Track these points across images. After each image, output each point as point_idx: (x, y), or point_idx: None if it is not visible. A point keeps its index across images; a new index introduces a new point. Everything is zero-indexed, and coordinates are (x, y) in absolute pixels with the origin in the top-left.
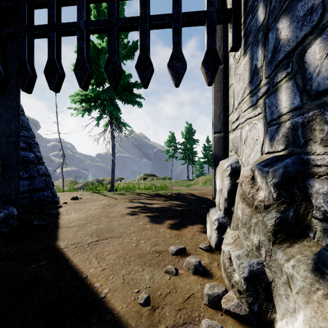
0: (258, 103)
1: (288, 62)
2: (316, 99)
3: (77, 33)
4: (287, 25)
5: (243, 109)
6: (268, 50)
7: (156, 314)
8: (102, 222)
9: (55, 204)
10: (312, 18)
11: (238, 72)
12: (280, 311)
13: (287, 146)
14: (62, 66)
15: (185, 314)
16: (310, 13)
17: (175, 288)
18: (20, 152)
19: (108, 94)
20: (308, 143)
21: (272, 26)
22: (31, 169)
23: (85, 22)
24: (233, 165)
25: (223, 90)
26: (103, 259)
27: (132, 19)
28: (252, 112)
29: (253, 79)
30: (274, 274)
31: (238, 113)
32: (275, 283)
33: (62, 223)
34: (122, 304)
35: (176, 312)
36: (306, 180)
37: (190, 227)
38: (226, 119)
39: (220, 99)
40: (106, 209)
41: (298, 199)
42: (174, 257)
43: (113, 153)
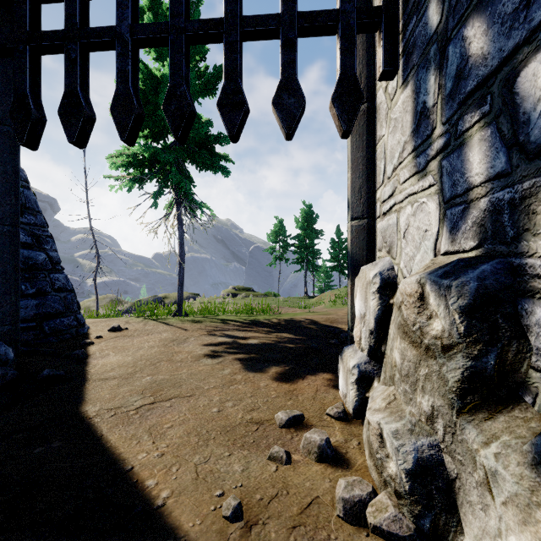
0: (429, 167)
1: (484, 95)
2: (538, 159)
3: (117, 45)
4: (483, 31)
5: (401, 179)
6: (447, 76)
7: (252, 536)
8: (161, 370)
9: (81, 339)
10: (530, 15)
11: (393, 116)
12: (471, 531)
13: (482, 241)
14: (90, 103)
15: (303, 535)
16: (526, 6)
17: (285, 488)
18: (22, 252)
19: (172, 154)
20: (522, 237)
21: (455, 34)
22: (41, 281)
23: (131, 26)
24: (385, 273)
25: (366, 147)
26: (161, 436)
27: (212, 23)
28: (418, 183)
29: (420, 127)
30: (460, 467)
31: (392, 184)
32: (462, 482)
33: (92, 373)
34: (194, 518)
35: (288, 531)
36: (519, 302)
37: (311, 378)
38: (371, 196)
39: (361, 161)
40: (169, 347)
41: (503, 335)
42: (284, 430)
43: (180, 253)
